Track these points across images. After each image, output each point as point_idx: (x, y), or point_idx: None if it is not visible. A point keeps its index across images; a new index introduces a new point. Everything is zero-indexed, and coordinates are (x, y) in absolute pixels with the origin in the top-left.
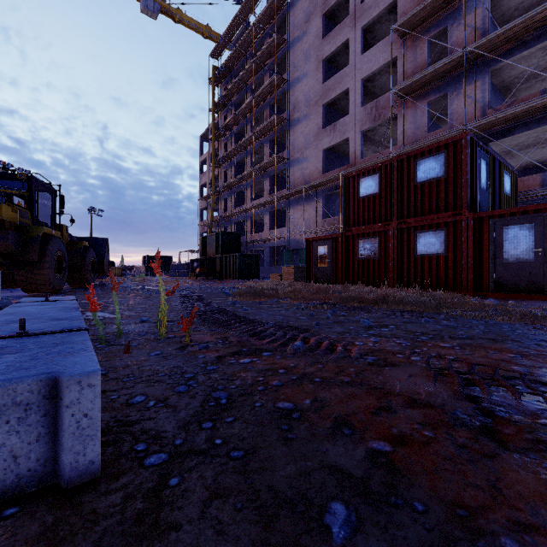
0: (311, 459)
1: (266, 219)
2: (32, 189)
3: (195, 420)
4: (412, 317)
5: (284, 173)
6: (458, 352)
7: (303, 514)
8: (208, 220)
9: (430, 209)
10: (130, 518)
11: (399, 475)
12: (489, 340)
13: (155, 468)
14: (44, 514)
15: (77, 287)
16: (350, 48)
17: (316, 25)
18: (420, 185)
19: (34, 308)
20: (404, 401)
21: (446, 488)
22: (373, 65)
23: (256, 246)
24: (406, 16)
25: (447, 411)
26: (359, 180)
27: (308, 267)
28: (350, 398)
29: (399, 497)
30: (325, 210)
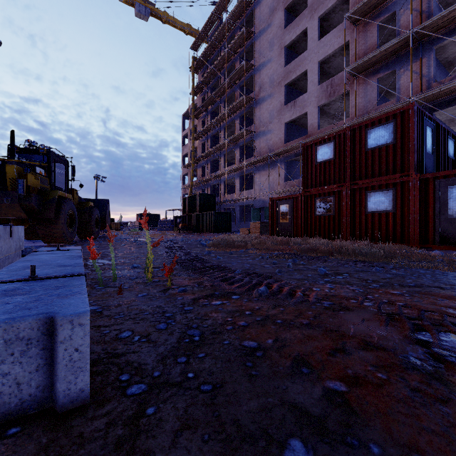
0: (272, 395)
1: (236, 182)
2: (50, 161)
3: (171, 354)
4: (364, 266)
5: (251, 144)
6: (407, 299)
7: (264, 450)
8: (188, 184)
9: (379, 172)
10: (111, 443)
11: (354, 415)
12: (436, 288)
13: (135, 398)
14: (40, 435)
15: (85, 239)
16: (309, 35)
17: (279, 17)
18: (371, 150)
19: (47, 256)
20: (358, 343)
21: (400, 431)
22: (329, 49)
23: (228, 205)
24: (358, 5)
25: (399, 354)
26: (316, 148)
27: (272, 222)
28: (308, 339)
29: (355, 438)
30: (286, 174)
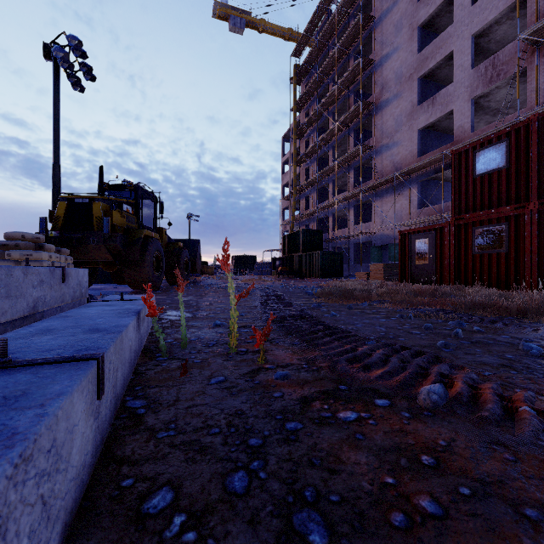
0: None
1: (349, 214)
2: (138, 197)
3: None
4: None
5: (370, 163)
6: None
7: None
8: (289, 219)
9: None
10: None
11: None
12: None
13: None
14: None
15: (174, 284)
16: (455, 2)
17: None
18: None
19: (97, 310)
20: None
21: None
22: (489, 14)
23: (339, 243)
24: None
25: None
26: (475, 154)
27: (403, 264)
28: None
29: None
30: (420, 199)
